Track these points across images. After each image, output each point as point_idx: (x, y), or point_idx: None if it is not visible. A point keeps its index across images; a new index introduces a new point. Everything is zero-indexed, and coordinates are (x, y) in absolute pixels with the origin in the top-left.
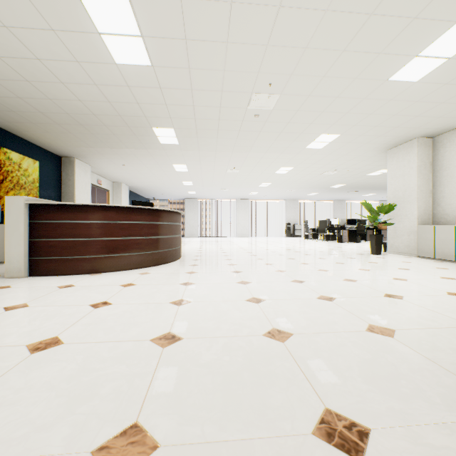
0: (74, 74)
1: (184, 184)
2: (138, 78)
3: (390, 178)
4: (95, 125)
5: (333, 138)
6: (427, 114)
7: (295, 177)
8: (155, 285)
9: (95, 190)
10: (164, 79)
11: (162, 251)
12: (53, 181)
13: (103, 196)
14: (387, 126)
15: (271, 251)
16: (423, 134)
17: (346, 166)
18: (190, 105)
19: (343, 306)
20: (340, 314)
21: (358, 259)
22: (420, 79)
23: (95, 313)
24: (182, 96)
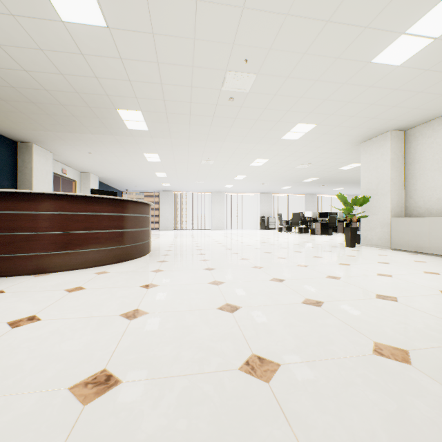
0: (11, 33)
1: (157, 176)
2: (93, 44)
3: (363, 171)
4: (50, 103)
5: (309, 128)
6: (403, 104)
7: (270, 170)
8: (109, 288)
9: (60, 180)
10: (125, 47)
11: (126, 246)
12: (5, 168)
13: (69, 186)
14: (363, 116)
15: (247, 244)
16: (397, 126)
17: (320, 159)
18: (158, 82)
19: (335, 314)
20: (334, 326)
21: (334, 252)
22: (403, 63)
23: (9, 336)
24: (148, 71)
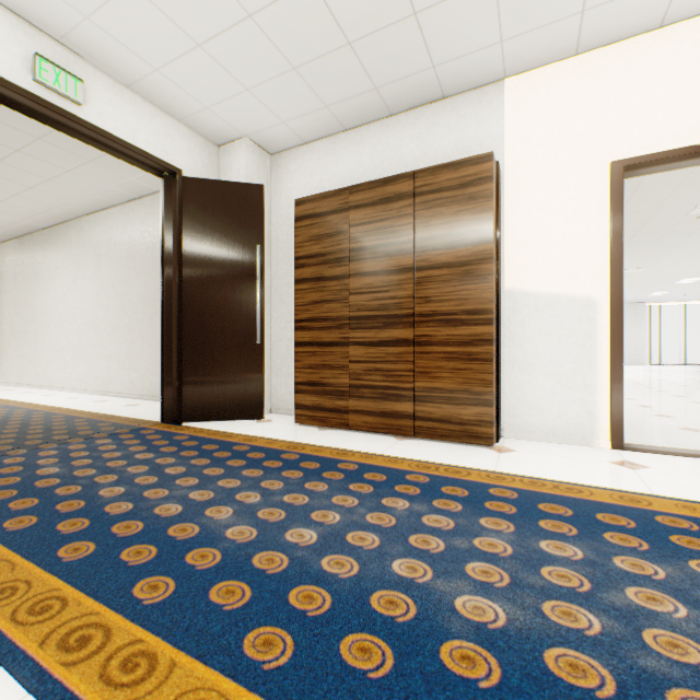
0: None
1: None
2: None
3: None
4: None
5: None
6: None
7: None
8: None
9: None
10: None
11: None
12: None
13: None
14: None
15: None
16: None
17: None
18: None
19: None
20: None
21: None
22: None
23: None
24: None
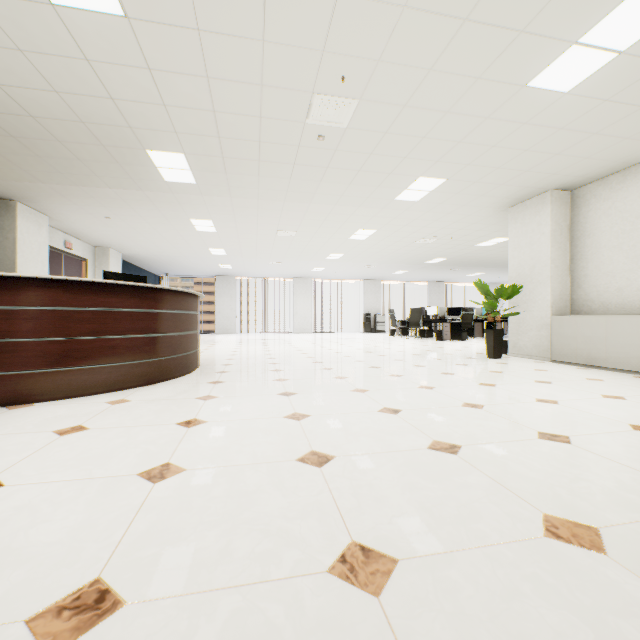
0: None
1: (212, 253)
2: (103, 43)
3: (512, 248)
4: (40, 138)
5: (435, 185)
6: (570, 151)
7: (378, 246)
8: (127, 428)
9: (61, 258)
10: (155, 50)
11: (159, 360)
12: None
13: (76, 268)
14: (513, 169)
15: (344, 354)
16: (560, 184)
17: (450, 231)
18: (208, 109)
19: (480, 466)
20: (479, 488)
21: (472, 367)
22: (573, 88)
23: None
24: (192, 90)
